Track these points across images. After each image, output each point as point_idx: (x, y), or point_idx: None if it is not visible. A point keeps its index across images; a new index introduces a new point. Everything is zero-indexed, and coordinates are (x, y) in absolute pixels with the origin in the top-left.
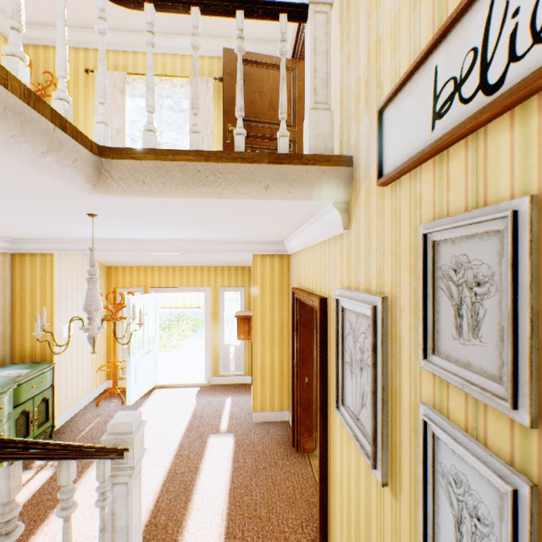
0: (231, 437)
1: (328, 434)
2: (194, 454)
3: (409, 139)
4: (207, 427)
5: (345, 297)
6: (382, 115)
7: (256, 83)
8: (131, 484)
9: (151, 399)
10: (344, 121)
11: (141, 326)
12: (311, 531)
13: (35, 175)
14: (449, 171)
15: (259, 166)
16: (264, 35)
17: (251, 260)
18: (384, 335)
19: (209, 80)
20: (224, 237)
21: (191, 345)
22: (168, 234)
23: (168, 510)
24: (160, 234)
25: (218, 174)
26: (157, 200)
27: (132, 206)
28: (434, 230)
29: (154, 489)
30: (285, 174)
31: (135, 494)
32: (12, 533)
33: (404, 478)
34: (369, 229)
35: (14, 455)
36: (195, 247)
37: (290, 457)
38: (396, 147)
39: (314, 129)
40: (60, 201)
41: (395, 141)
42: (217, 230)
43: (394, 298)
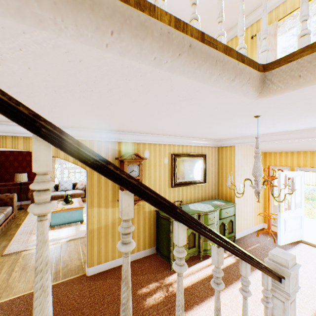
0: None
1: None
2: None
3: None
4: None
5: None
6: None
7: None
8: (286, 305)
9: (296, 248)
10: None
11: (292, 191)
12: None
13: (228, 96)
14: None
15: None
16: None
17: None
18: None
19: None
20: None
21: None
22: (315, 122)
23: None
24: (307, 123)
25: None
26: (310, 88)
27: (286, 101)
28: None
29: None
30: None
31: (290, 315)
32: (218, 284)
33: None
34: None
35: (219, 243)
36: None
37: None
38: None
39: None
40: (239, 110)
41: None
42: None
43: None
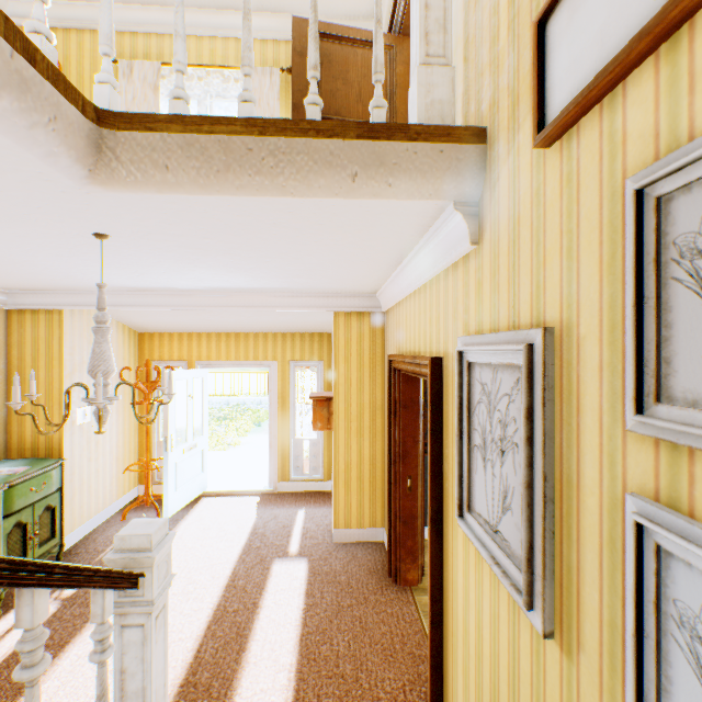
0: (304, 562)
1: (443, 557)
2: (252, 585)
3: (602, 38)
4: (271, 548)
5: (474, 345)
6: (543, 30)
7: (338, 66)
8: (149, 628)
9: (196, 510)
10: (470, 83)
11: (172, 397)
12: (417, 698)
13: None
14: (695, 58)
15: (342, 142)
16: (349, 7)
17: (331, 323)
18: (546, 391)
19: (274, 71)
20: (294, 285)
21: (253, 442)
22: (216, 278)
23: (214, 663)
24: (205, 278)
25: (279, 155)
26: (188, 200)
27: (154, 215)
28: (663, 173)
29: (195, 633)
30: (383, 155)
31: (157, 643)
32: None
33: (587, 627)
34: (517, 229)
35: None
36: (254, 302)
37: (386, 592)
38: (574, 67)
39: (425, 94)
40: (46, 203)
41: (570, 59)
42: (283, 270)
43: (566, 327)
